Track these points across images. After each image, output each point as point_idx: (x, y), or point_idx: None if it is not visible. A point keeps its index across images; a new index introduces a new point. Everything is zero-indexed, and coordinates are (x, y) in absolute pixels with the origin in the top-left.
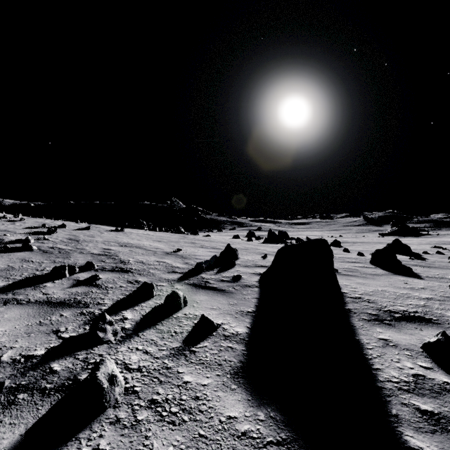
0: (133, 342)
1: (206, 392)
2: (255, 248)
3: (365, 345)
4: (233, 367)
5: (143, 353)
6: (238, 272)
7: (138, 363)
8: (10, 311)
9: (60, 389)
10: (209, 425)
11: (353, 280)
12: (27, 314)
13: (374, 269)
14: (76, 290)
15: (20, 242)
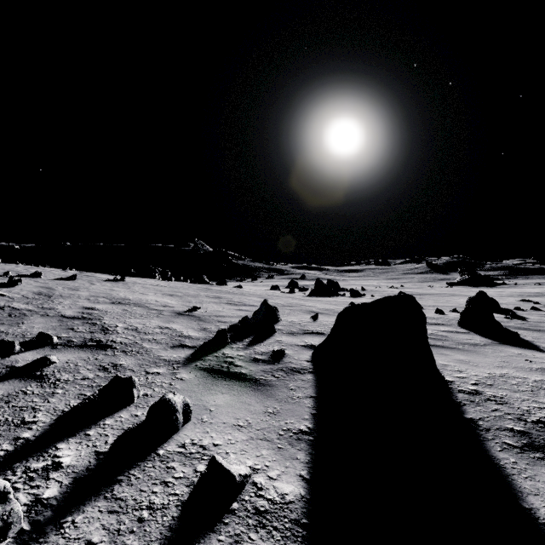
0: None
1: None
2: (301, 304)
3: None
4: None
5: None
6: (279, 344)
7: None
8: None
9: None
10: None
11: (450, 356)
12: None
13: (469, 335)
14: None
15: None
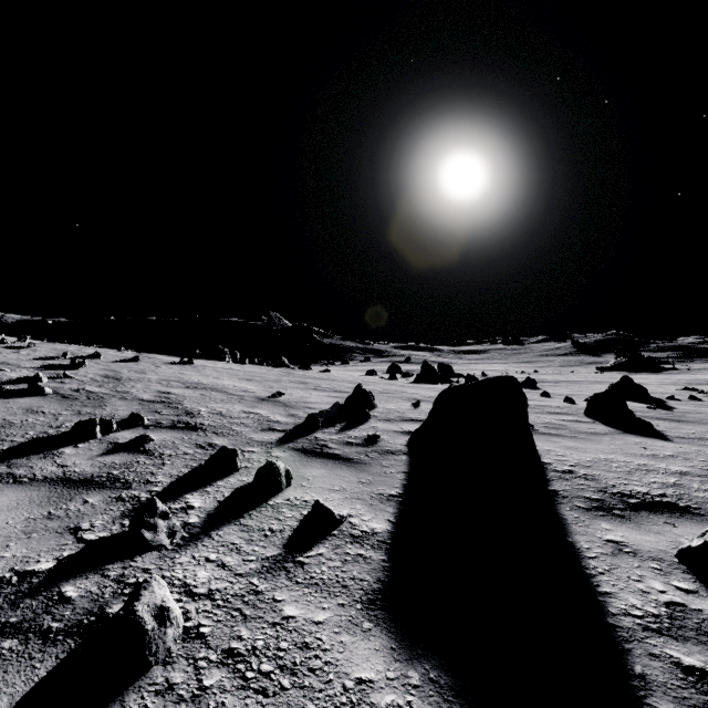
0: (202, 548)
1: (321, 636)
2: (401, 391)
3: (584, 552)
4: (366, 590)
5: (216, 566)
6: (374, 430)
7: (209, 585)
8: (2, 494)
9: (75, 630)
10: (326, 695)
11: (559, 443)
12: (29, 500)
13: (591, 425)
14: (113, 459)
15: (25, 382)
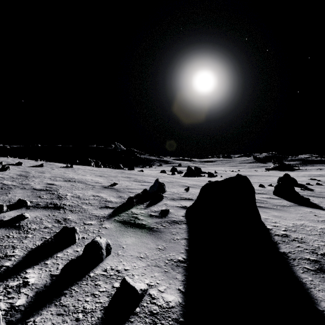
0: None
1: None
2: (178, 181)
3: None
4: None
5: None
6: (165, 206)
7: None
8: None
9: None
10: None
11: (269, 213)
12: None
13: (280, 200)
14: None
15: None
